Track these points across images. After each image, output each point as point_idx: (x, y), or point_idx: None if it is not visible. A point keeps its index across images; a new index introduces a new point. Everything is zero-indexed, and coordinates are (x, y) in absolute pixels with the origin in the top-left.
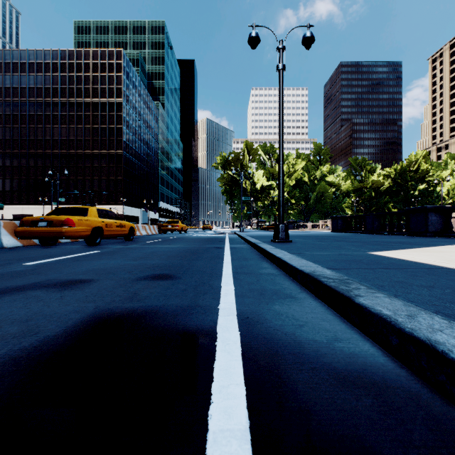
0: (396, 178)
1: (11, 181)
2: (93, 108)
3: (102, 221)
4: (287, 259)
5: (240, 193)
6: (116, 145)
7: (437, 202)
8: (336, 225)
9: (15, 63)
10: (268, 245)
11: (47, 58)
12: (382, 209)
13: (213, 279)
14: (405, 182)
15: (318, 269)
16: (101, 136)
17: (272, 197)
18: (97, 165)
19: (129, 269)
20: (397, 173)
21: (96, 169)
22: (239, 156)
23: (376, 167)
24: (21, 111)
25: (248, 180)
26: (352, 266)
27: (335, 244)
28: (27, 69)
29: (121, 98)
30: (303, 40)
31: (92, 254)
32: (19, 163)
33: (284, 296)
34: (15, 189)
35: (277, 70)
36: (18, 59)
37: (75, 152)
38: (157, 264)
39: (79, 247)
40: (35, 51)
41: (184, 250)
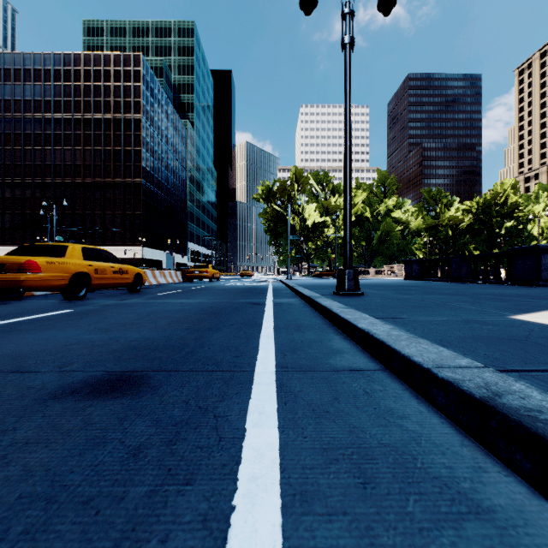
0: (478, 214)
1: (2, 216)
2: (105, 126)
3: (89, 265)
4: (385, 336)
5: (287, 231)
6: (133, 172)
7: (528, 243)
8: (410, 271)
9: (8, 70)
10: (332, 301)
11: (47, 64)
12: (462, 251)
13: (231, 394)
14: (489, 218)
15: (488, 376)
16: (114, 161)
17: (327, 236)
18: (110, 196)
19: (73, 355)
20: (479, 208)
21: (108, 202)
22: (285, 186)
23: (454, 200)
24: (15, 129)
25: (297, 215)
26: (546, 362)
27: (433, 300)
28: (22, 77)
29: (139, 114)
30: (379, 1)
31: (51, 316)
32: (12, 193)
33: (446, 503)
34: (7, 226)
35: (342, 44)
36: (10, 64)
37: (83, 180)
38: (139, 340)
39: (49, 303)
40: (32, 55)
41: (203, 309)
